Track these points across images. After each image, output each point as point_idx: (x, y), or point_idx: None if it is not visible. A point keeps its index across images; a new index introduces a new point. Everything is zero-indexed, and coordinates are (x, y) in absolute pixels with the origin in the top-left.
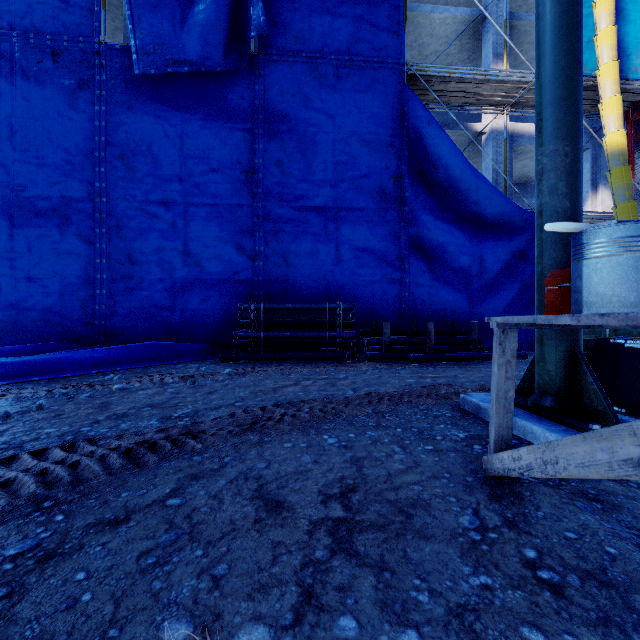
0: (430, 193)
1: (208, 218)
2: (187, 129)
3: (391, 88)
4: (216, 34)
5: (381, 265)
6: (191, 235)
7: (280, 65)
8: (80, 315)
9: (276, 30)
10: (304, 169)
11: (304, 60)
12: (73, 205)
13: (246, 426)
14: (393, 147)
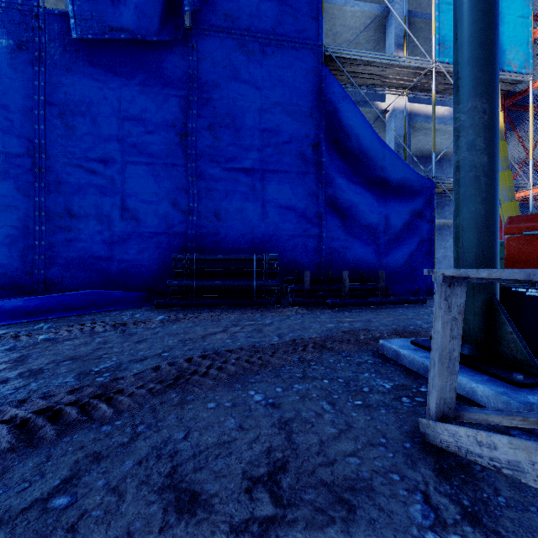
0: (344, 159)
1: (145, 176)
2: (125, 93)
3: (310, 66)
4: (152, 6)
5: (302, 221)
6: (128, 191)
7: (212, 39)
8: (19, 265)
9: (208, 8)
10: (234, 134)
11: (234, 36)
12: (11, 160)
13: (169, 382)
14: (312, 118)
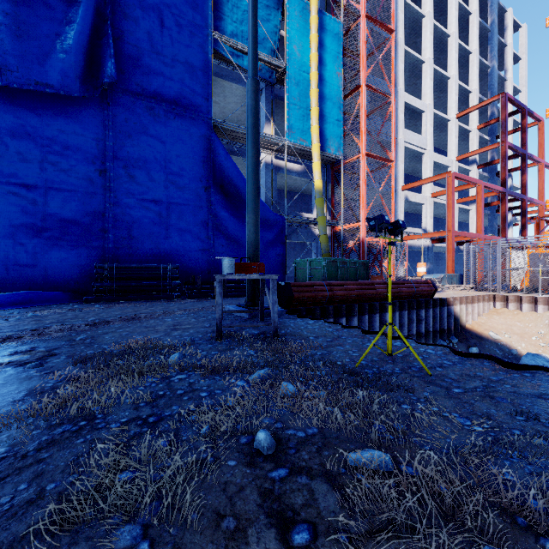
0: (227, 199)
1: (66, 200)
2: (47, 132)
3: (203, 132)
4: (75, 71)
5: (197, 241)
6: (51, 211)
7: (126, 101)
8: None
9: (123, 76)
10: (144, 174)
11: (144, 101)
12: None
13: (130, 319)
14: (204, 168)
